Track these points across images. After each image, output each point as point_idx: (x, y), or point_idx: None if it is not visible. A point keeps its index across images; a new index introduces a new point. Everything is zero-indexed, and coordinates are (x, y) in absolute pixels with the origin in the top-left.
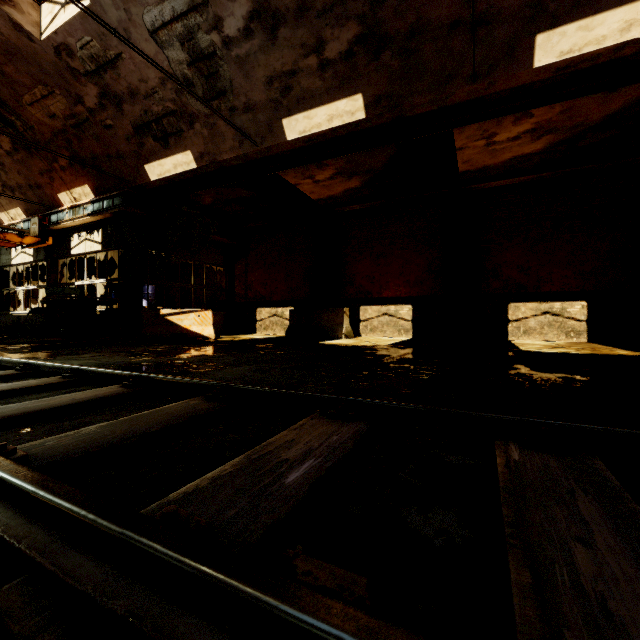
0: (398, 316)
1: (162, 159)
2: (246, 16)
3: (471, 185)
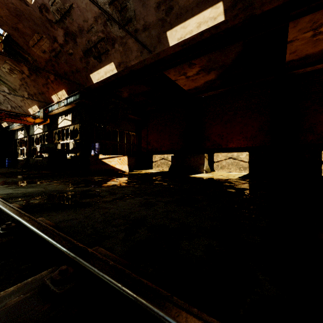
0: (239, 159)
1: (98, 70)
2: None
3: (293, 71)
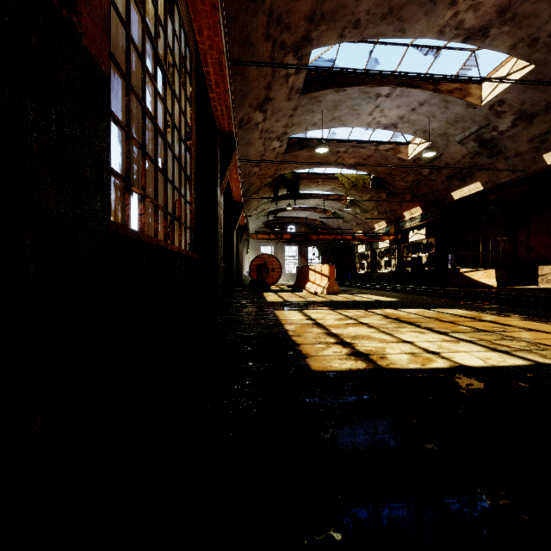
0: None
1: (461, 188)
2: (512, 121)
3: None
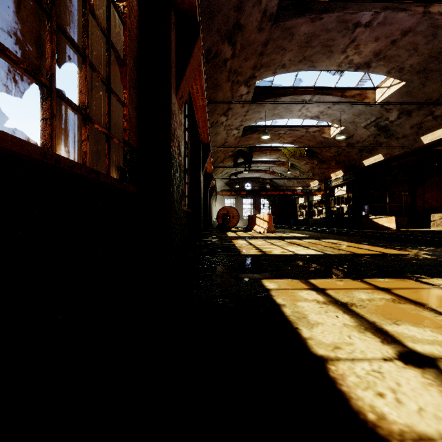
0: None
1: (369, 158)
2: (397, 114)
3: None
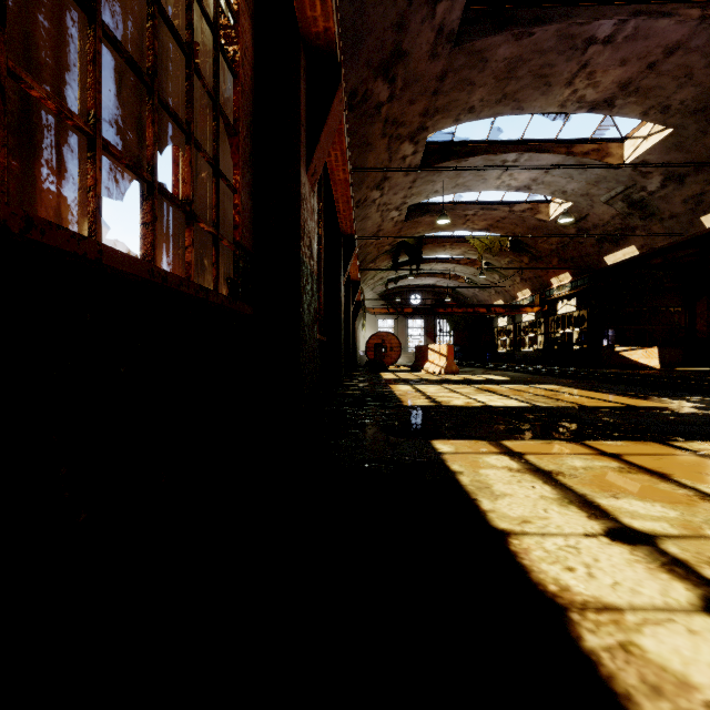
0: None
1: (615, 253)
2: (660, 181)
3: None
